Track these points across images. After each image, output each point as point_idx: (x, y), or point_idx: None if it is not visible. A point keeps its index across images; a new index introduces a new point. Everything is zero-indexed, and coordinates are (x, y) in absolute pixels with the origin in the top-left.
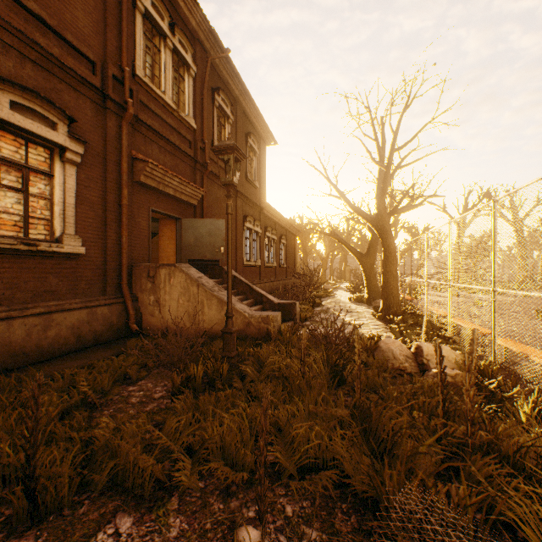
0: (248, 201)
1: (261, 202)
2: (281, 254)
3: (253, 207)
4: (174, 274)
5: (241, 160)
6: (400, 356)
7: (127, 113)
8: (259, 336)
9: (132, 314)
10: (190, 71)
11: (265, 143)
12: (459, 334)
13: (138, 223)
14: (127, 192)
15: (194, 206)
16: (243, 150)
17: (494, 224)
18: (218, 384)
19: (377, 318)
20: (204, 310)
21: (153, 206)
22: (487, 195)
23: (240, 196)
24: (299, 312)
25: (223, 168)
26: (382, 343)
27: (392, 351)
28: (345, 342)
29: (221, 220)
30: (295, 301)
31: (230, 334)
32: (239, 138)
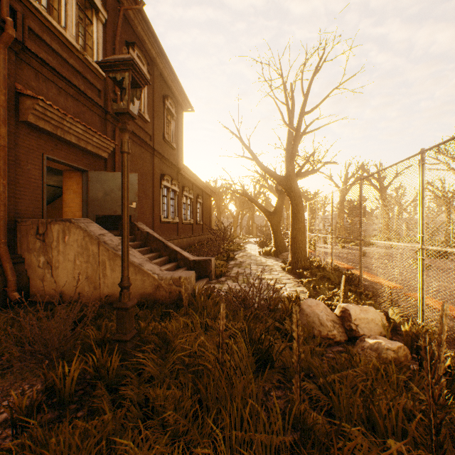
0: (166, 161)
1: (178, 163)
2: (198, 212)
3: (171, 167)
4: (70, 231)
5: (142, 86)
6: (328, 323)
7: (4, 33)
8: (170, 300)
9: (11, 280)
10: (99, 15)
11: (183, 109)
12: (362, 286)
13: (26, 172)
14: (6, 131)
15: (104, 159)
16: (160, 111)
17: (422, 177)
18: (94, 399)
19: (287, 271)
20: (106, 272)
21: (49, 153)
22: (362, 167)
23: (158, 154)
24: (214, 268)
25: (139, 124)
26: (305, 305)
27: (318, 315)
28: (266, 306)
29: (133, 174)
30: (210, 258)
31: (126, 310)
32: (156, 98)
